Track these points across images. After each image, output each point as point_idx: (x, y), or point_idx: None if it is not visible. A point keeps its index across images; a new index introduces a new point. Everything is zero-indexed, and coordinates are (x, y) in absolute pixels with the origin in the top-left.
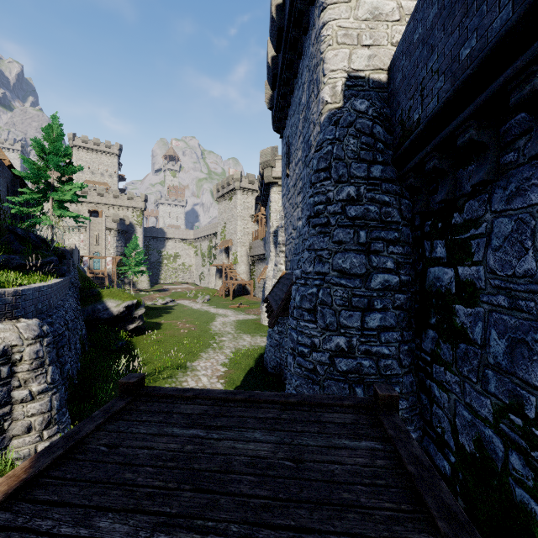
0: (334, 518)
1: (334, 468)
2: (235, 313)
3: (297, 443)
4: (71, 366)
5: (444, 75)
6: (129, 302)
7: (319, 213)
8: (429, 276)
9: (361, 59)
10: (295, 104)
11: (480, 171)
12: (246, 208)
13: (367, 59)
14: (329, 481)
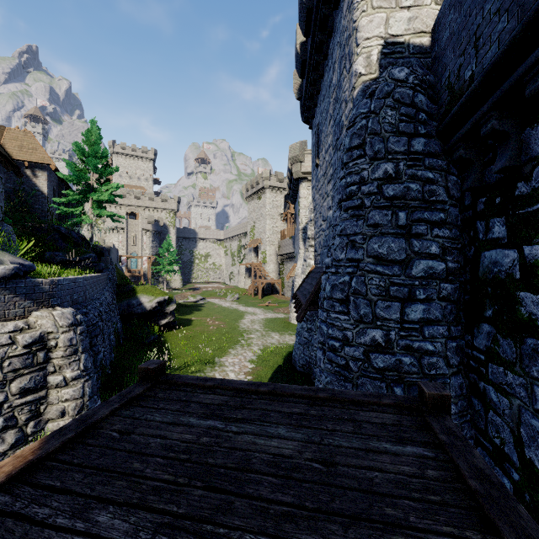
0: None
1: (373, 476)
2: (264, 312)
3: (327, 443)
4: (104, 356)
5: (507, 12)
6: (161, 298)
7: (351, 195)
8: (484, 262)
9: (399, 23)
10: (325, 88)
11: None
12: (275, 206)
13: (407, 22)
14: (367, 491)
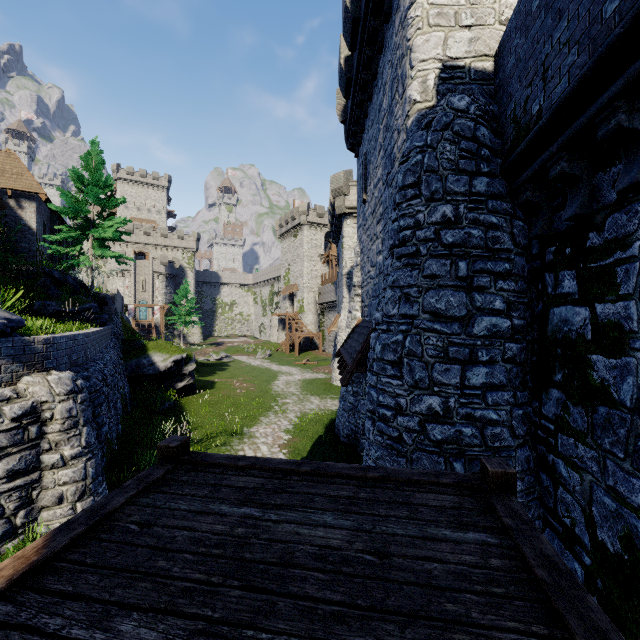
0: (435, 639)
1: (431, 567)
2: (301, 371)
3: (380, 531)
4: (109, 429)
5: (578, 45)
6: (177, 356)
7: (405, 241)
8: (553, 319)
9: (459, 44)
10: (374, 112)
11: (631, 171)
12: (314, 246)
13: (468, 43)
14: (425, 585)
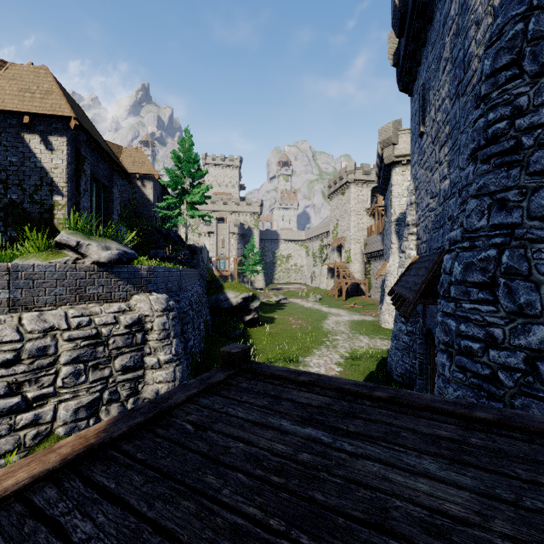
0: None
1: None
2: (349, 314)
3: (532, 507)
4: (194, 344)
5: None
6: (245, 294)
7: (496, 137)
8: None
9: None
10: (435, 32)
11: None
12: (360, 201)
13: None
14: None
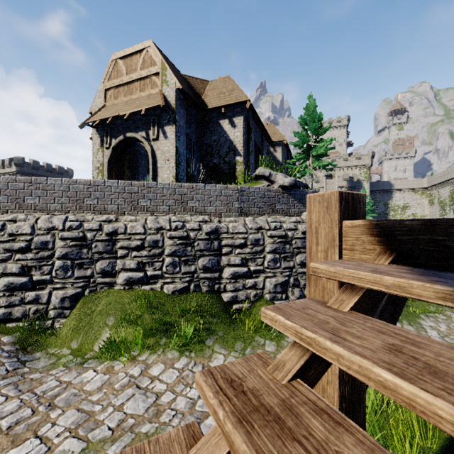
0: None
1: None
2: None
3: None
4: None
5: None
6: None
7: None
8: None
9: None
10: None
11: None
12: None
13: None
14: None
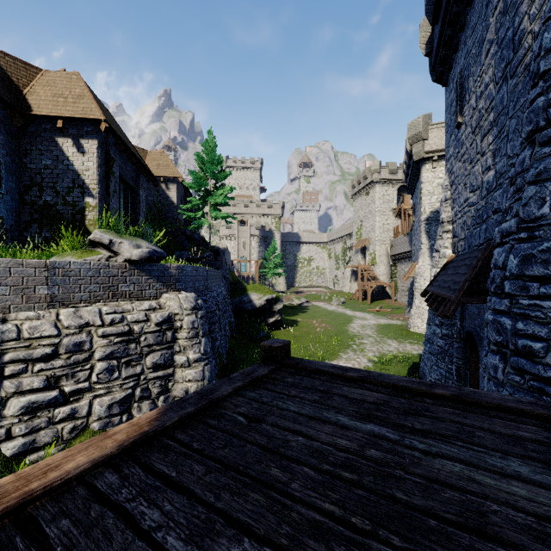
0: None
1: None
2: (375, 317)
3: None
4: (220, 345)
5: None
6: (269, 296)
7: None
8: None
9: None
10: (476, 14)
11: None
12: (386, 201)
13: None
14: None
